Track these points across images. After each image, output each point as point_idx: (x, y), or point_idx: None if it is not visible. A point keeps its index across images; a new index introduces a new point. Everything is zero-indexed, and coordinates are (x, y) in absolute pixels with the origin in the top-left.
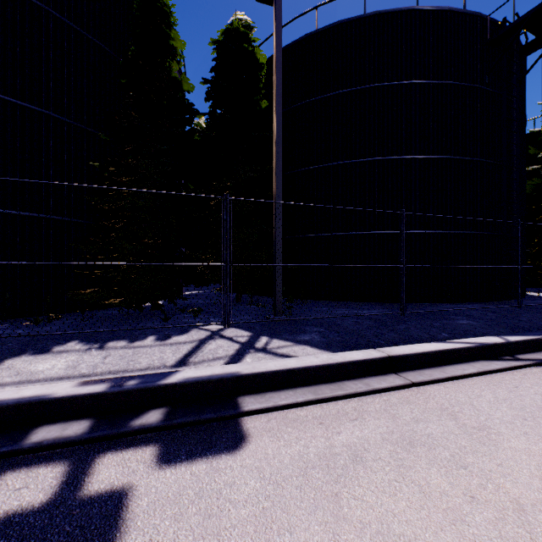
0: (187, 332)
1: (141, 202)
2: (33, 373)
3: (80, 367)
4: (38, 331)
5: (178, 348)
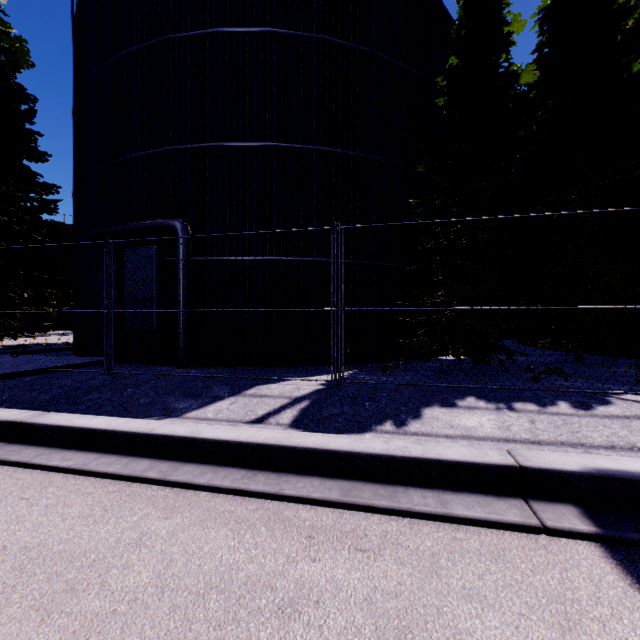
0: (608, 401)
1: (481, 235)
2: (466, 428)
3: (515, 431)
4: (424, 381)
5: (625, 424)
